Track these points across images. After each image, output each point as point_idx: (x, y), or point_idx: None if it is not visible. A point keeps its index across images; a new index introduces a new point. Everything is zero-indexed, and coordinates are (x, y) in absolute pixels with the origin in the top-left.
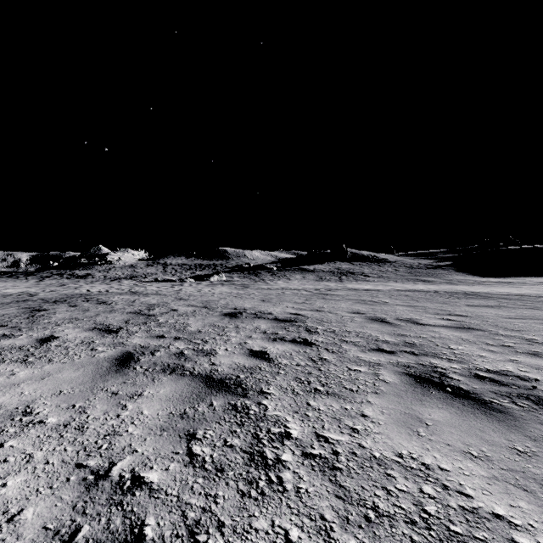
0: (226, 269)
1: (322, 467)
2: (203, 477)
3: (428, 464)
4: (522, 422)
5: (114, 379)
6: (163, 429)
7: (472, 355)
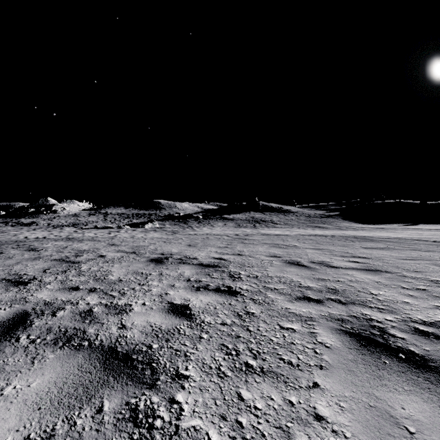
0: (159, 218)
1: None
2: None
3: None
4: None
5: None
6: None
7: (396, 301)
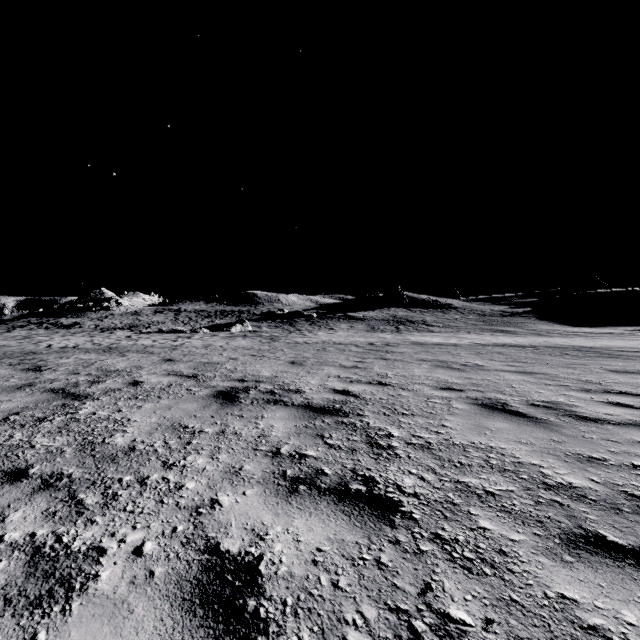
0: (253, 316)
1: None
2: None
3: None
4: None
5: None
6: None
7: None
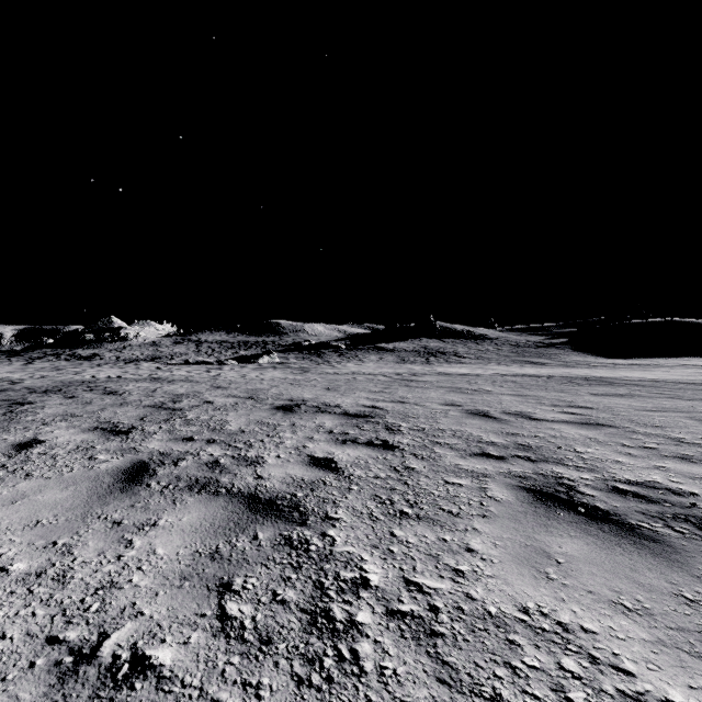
0: (279, 348)
1: (416, 633)
2: (240, 654)
3: (566, 623)
4: (685, 556)
5: (118, 502)
6: (184, 577)
7: (605, 460)
